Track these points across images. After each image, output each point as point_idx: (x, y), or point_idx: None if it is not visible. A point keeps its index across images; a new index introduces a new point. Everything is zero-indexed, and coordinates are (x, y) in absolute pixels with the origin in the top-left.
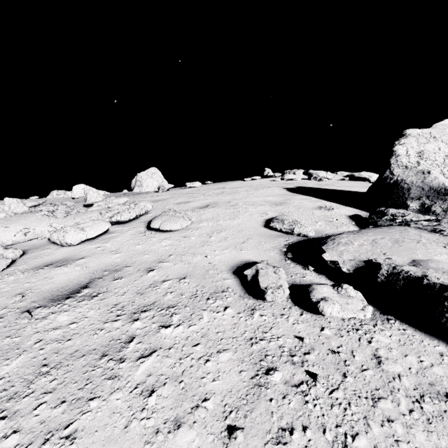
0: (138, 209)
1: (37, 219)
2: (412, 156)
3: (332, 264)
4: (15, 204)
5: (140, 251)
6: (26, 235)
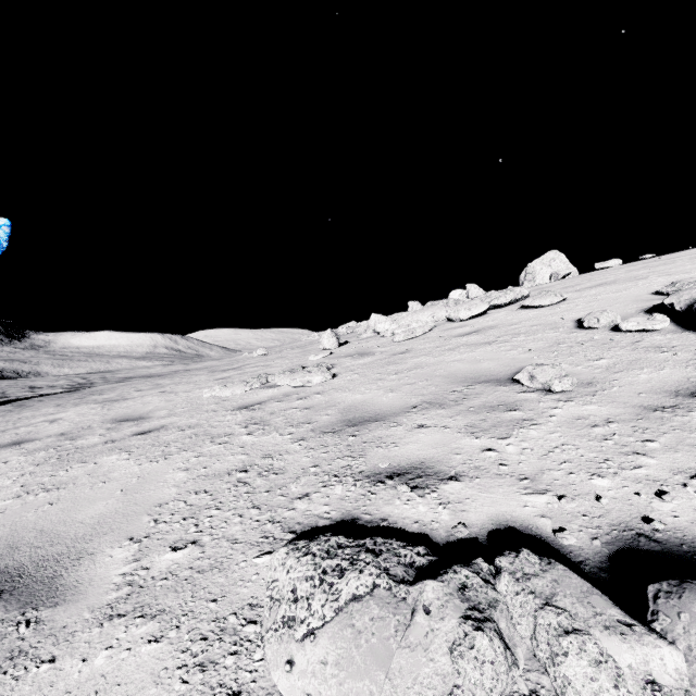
0: (514, 294)
1: (438, 308)
2: None
3: (670, 306)
4: (415, 306)
5: (509, 319)
6: (433, 318)
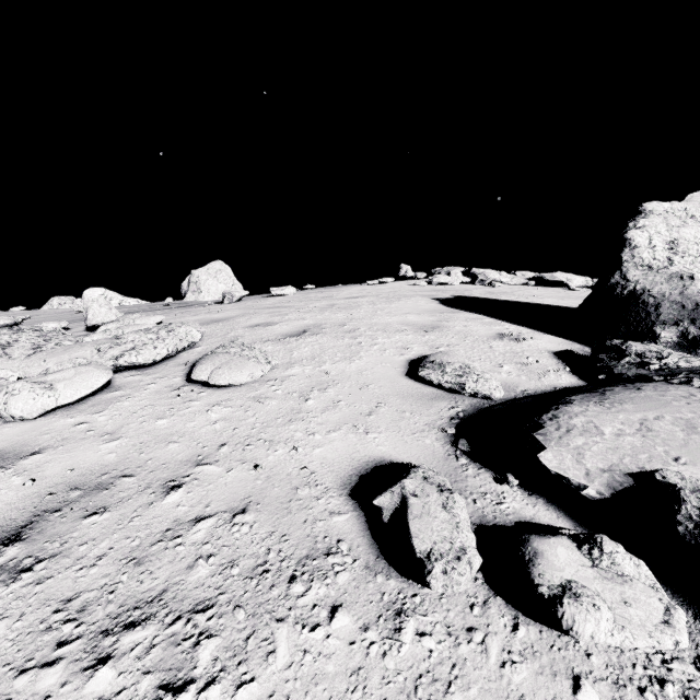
0: (174, 341)
1: None
2: (659, 248)
3: (560, 476)
4: None
5: (162, 435)
6: None
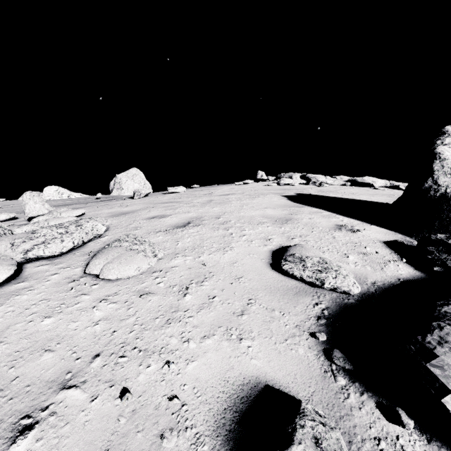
0: (80, 234)
1: None
2: None
3: None
4: None
5: (41, 340)
6: None
